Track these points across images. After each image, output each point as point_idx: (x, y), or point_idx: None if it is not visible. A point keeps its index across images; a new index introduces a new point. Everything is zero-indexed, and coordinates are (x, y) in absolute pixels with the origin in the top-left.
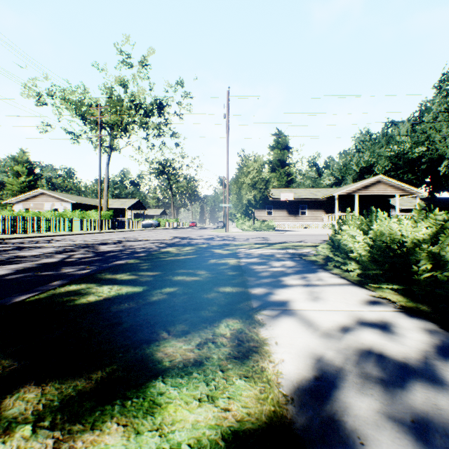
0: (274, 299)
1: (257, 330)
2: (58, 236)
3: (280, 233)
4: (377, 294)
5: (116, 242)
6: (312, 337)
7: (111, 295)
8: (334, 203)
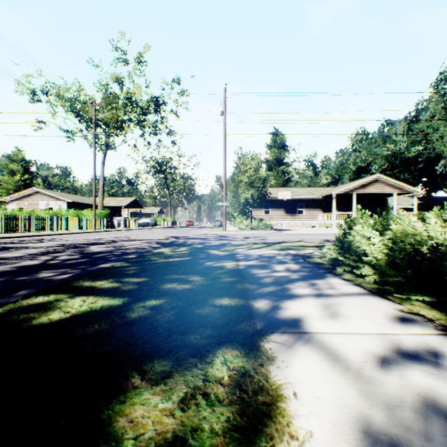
0: (282, 315)
1: (265, 369)
2: (50, 236)
3: (278, 233)
4: (405, 308)
5: (108, 242)
6: (344, 382)
7: (81, 310)
8: (331, 202)
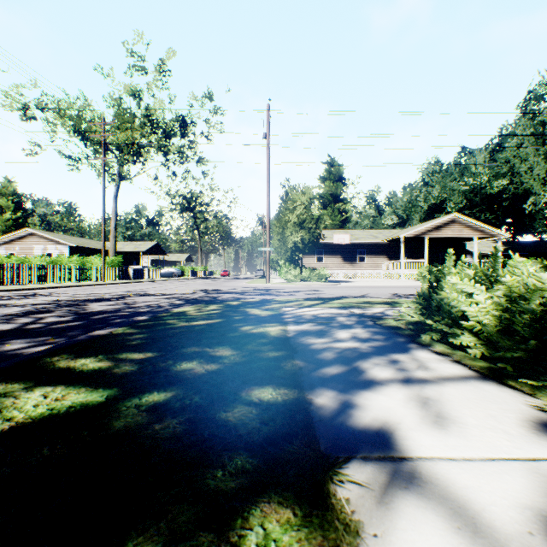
0: (359, 421)
1: None
2: (44, 289)
3: (334, 285)
4: (544, 403)
5: (116, 297)
6: None
7: (33, 415)
8: (399, 247)
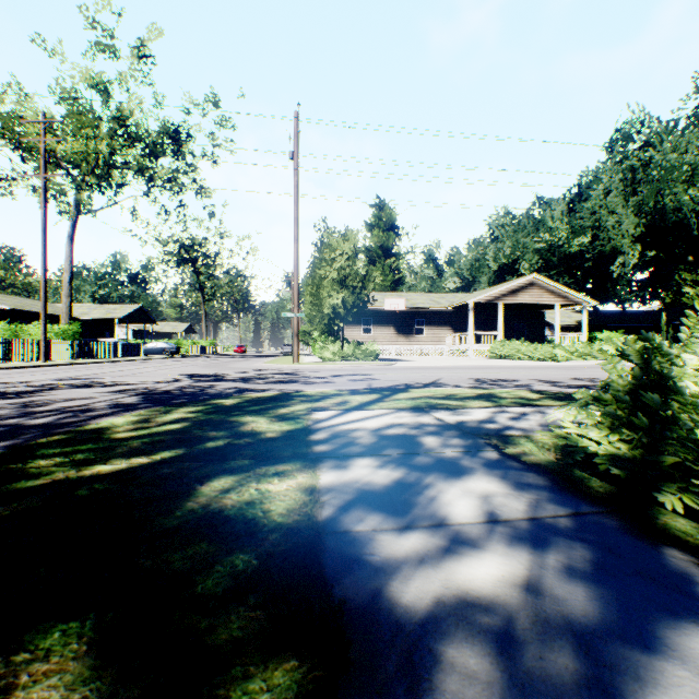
0: None
1: None
2: None
3: (388, 365)
4: None
5: (26, 391)
6: None
7: None
8: (466, 316)
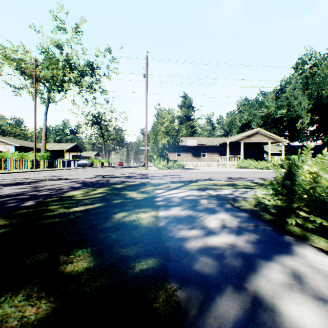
0: None
1: None
2: None
3: (188, 171)
4: None
5: (32, 181)
6: None
7: None
8: (225, 148)
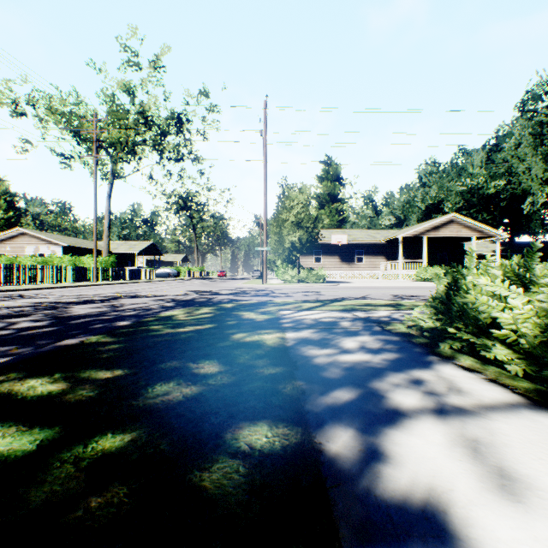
0: (393, 488)
1: None
2: (31, 290)
3: (333, 286)
4: None
5: (104, 299)
6: None
7: None
8: (397, 247)
